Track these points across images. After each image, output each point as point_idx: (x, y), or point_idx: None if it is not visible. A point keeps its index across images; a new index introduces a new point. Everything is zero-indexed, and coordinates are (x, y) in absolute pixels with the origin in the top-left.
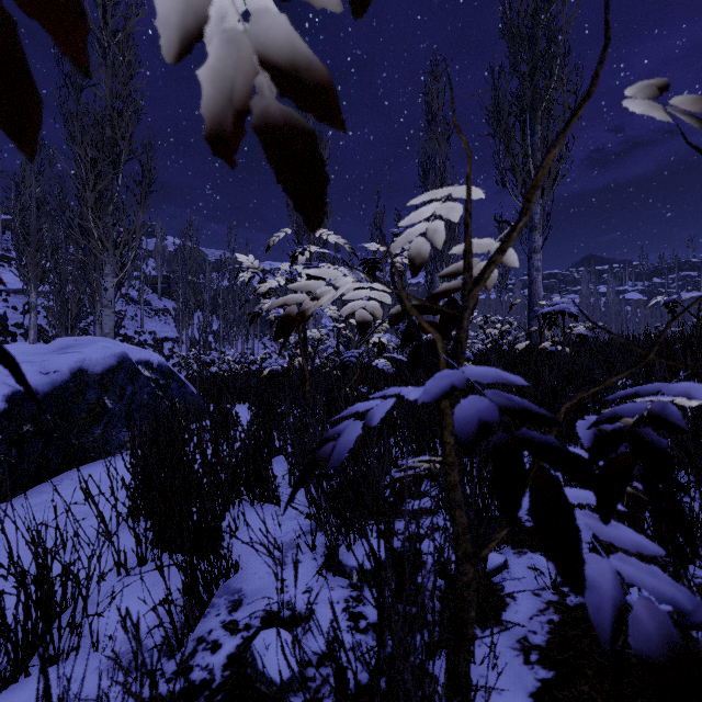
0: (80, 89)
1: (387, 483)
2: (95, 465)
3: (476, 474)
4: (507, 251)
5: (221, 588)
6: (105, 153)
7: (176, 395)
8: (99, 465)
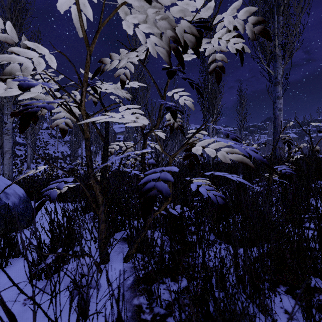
0: None
1: None
2: None
3: None
4: None
5: None
6: None
7: None
8: None
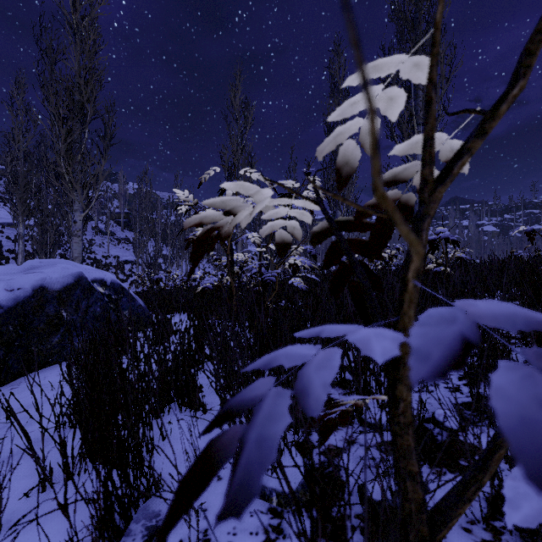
0: (55, 62)
1: (312, 423)
2: (52, 369)
3: (416, 416)
4: (488, 135)
5: (139, 510)
6: (75, 113)
7: (126, 307)
8: (54, 369)
